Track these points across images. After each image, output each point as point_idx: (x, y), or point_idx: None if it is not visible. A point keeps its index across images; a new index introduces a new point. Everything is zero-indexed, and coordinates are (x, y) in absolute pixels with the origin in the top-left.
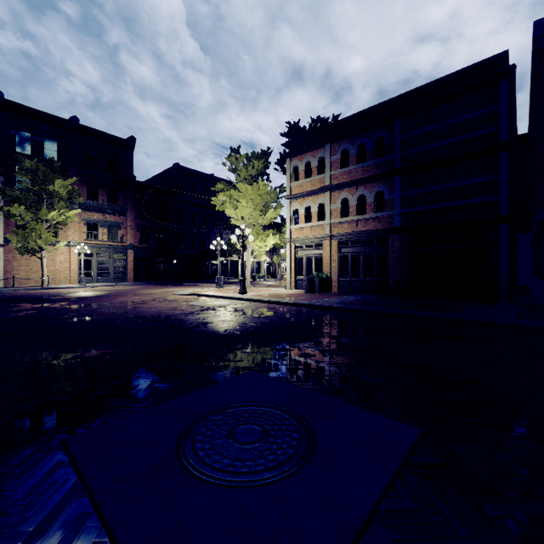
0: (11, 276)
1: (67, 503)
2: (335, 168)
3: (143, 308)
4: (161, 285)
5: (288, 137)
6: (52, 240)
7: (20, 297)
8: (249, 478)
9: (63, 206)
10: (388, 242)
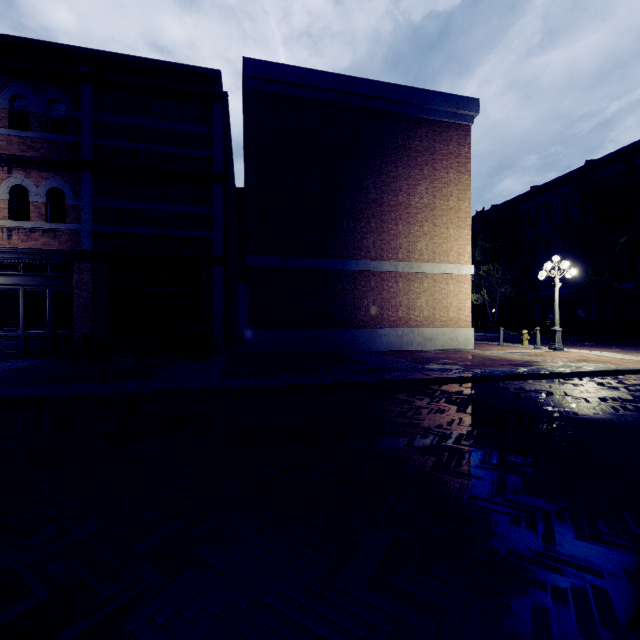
0: None
1: None
2: None
3: None
4: None
5: None
6: None
7: None
8: None
9: None
10: (72, 273)
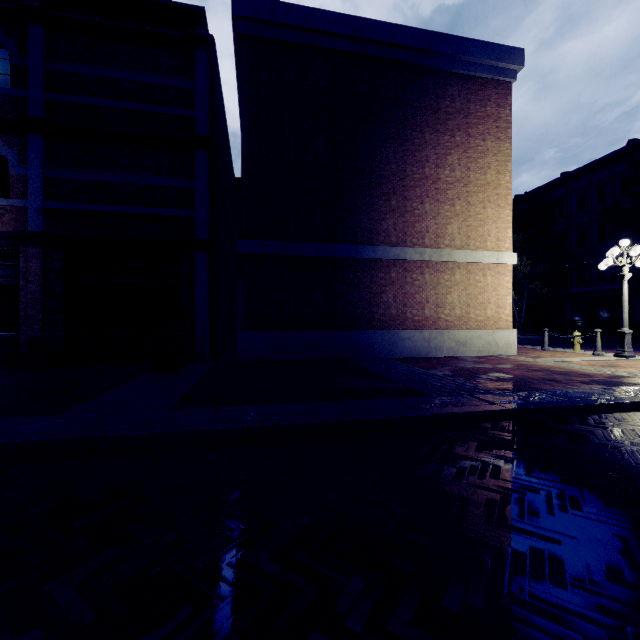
0: None
1: None
2: None
3: None
4: None
5: None
6: None
7: None
8: None
9: None
10: (18, 261)
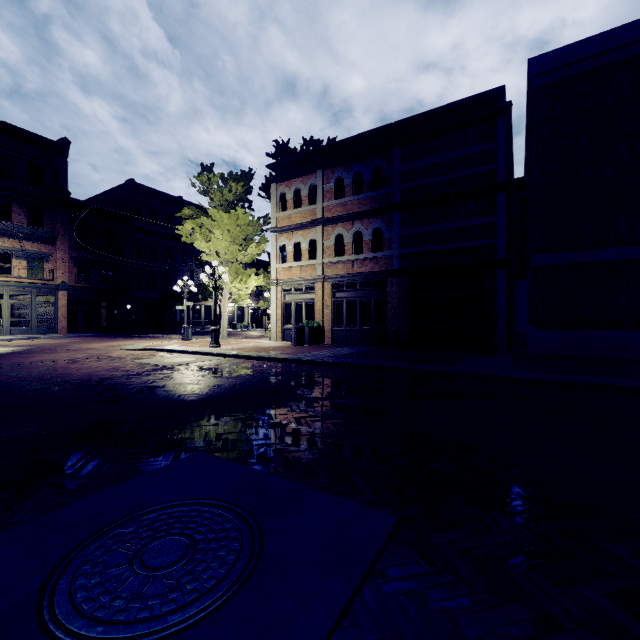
0: None
1: None
2: (328, 199)
3: (69, 369)
4: (107, 337)
5: (276, 158)
6: None
7: None
8: (145, 629)
9: None
10: (386, 286)
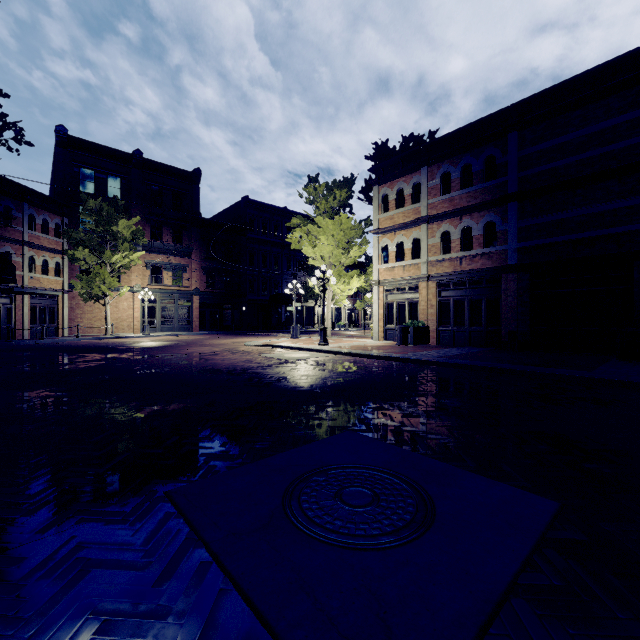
0: (75, 324)
1: (186, 551)
2: (433, 196)
3: (215, 360)
4: (229, 334)
5: (375, 160)
6: (115, 286)
7: (87, 347)
8: (366, 541)
9: (127, 248)
10: (500, 284)
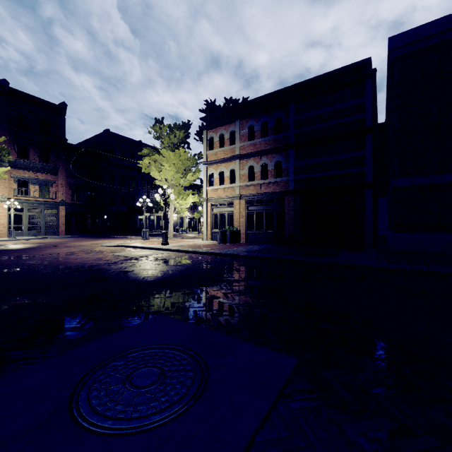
0: None
1: None
2: (243, 141)
3: (69, 259)
4: (91, 237)
5: (206, 113)
6: None
7: None
8: (138, 423)
9: None
10: (284, 202)
